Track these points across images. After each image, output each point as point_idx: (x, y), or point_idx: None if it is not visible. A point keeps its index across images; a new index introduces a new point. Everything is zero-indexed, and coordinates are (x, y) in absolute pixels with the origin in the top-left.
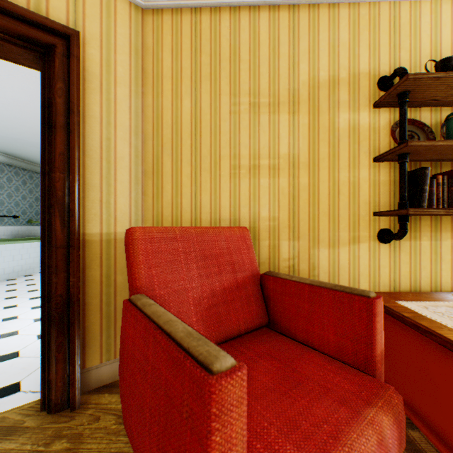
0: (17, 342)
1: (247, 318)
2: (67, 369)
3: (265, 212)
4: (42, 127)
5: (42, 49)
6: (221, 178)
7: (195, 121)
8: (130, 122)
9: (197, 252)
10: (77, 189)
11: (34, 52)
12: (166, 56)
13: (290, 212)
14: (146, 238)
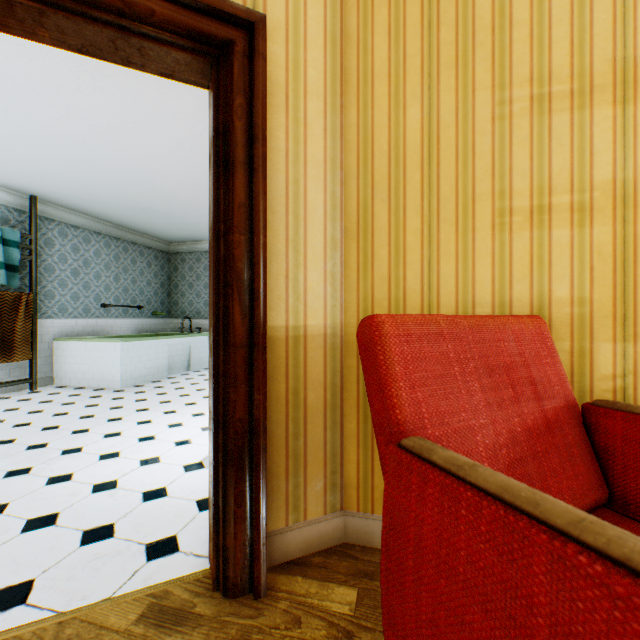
0: (161, 473)
1: (573, 488)
2: (248, 533)
3: (563, 290)
4: (215, 168)
5: (216, 49)
6: (476, 232)
7: (427, 141)
8: (324, 154)
9: (475, 360)
10: (262, 258)
11: (204, 57)
12: (379, 41)
13: (616, 289)
14: (398, 333)
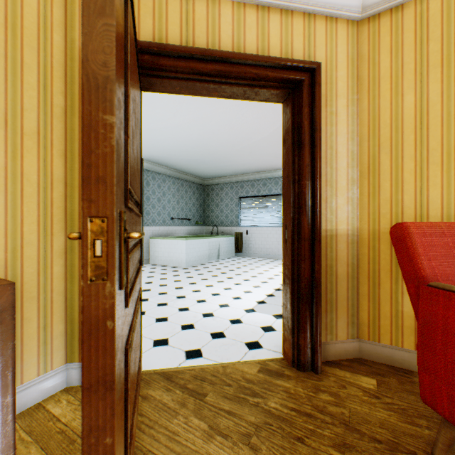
0: (233, 312)
1: None
2: (310, 339)
3: None
4: (291, 146)
5: (293, 85)
6: None
7: (419, 114)
8: (347, 129)
9: None
10: (318, 192)
11: (286, 90)
12: (383, 57)
13: None
14: (418, 232)
